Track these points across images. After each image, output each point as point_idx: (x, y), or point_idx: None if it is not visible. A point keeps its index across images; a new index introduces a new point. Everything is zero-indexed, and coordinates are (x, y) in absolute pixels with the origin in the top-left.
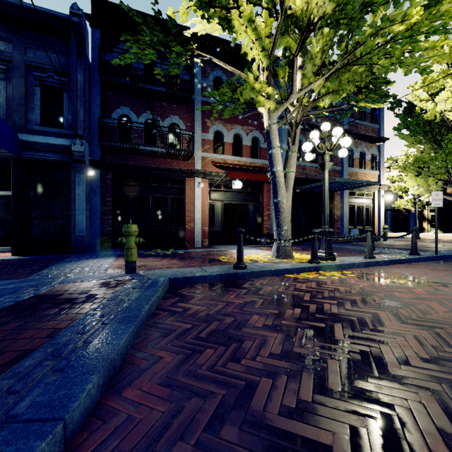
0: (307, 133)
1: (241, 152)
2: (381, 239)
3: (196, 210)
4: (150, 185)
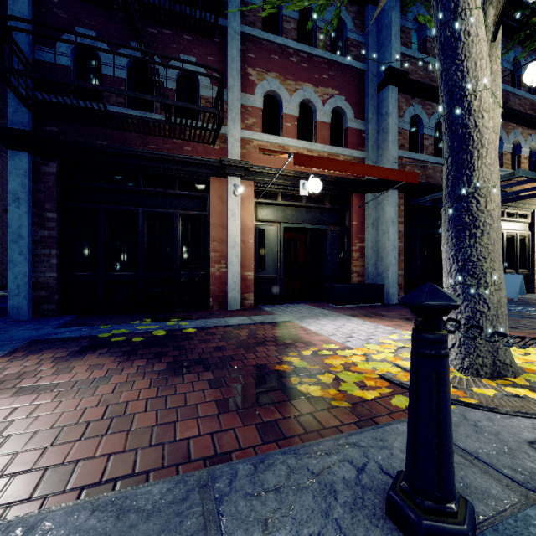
0: (429, 105)
1: (314, 134)
2: None
3: (230, 238)
4: (140, 189)
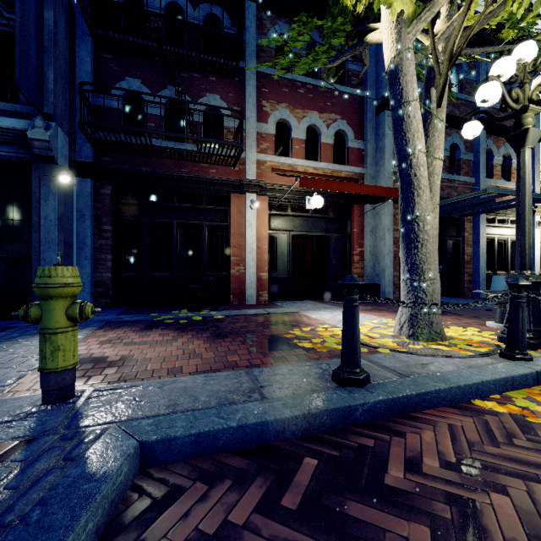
0: None
1: (319, 154)
2: None
3: (248, 245)
4: (175, 205)
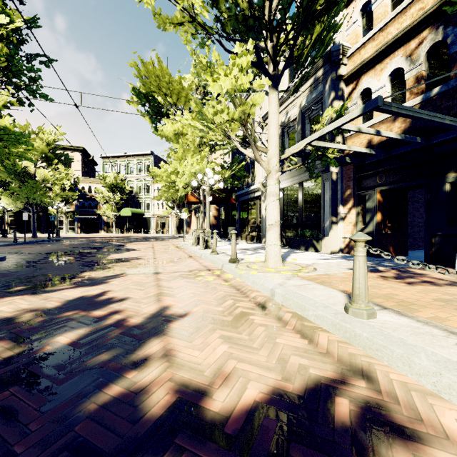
0: None
1: None
2: None
3: None
4: None
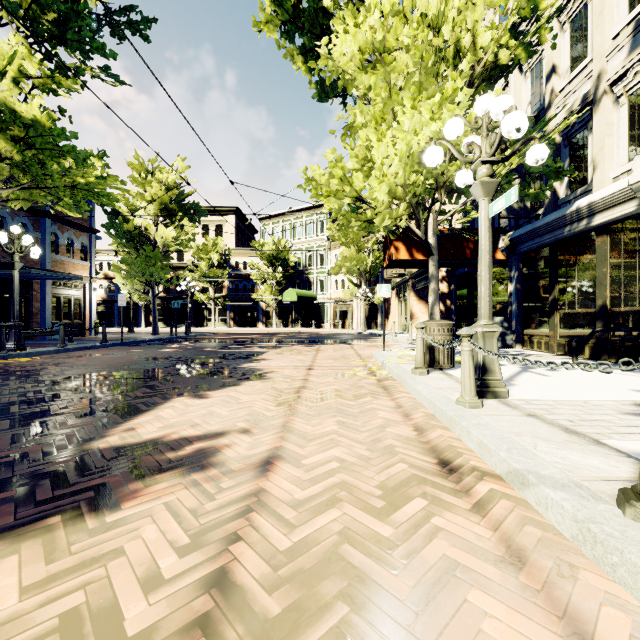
0: None
1: None
2: (93, 333)
3: None
4: None
